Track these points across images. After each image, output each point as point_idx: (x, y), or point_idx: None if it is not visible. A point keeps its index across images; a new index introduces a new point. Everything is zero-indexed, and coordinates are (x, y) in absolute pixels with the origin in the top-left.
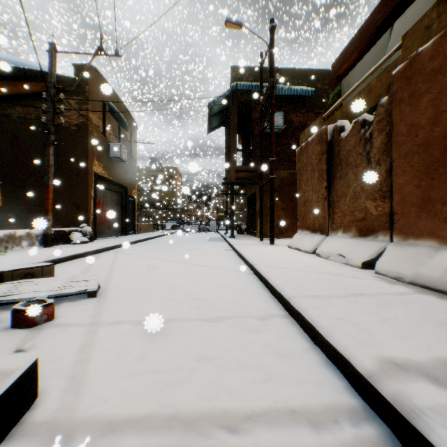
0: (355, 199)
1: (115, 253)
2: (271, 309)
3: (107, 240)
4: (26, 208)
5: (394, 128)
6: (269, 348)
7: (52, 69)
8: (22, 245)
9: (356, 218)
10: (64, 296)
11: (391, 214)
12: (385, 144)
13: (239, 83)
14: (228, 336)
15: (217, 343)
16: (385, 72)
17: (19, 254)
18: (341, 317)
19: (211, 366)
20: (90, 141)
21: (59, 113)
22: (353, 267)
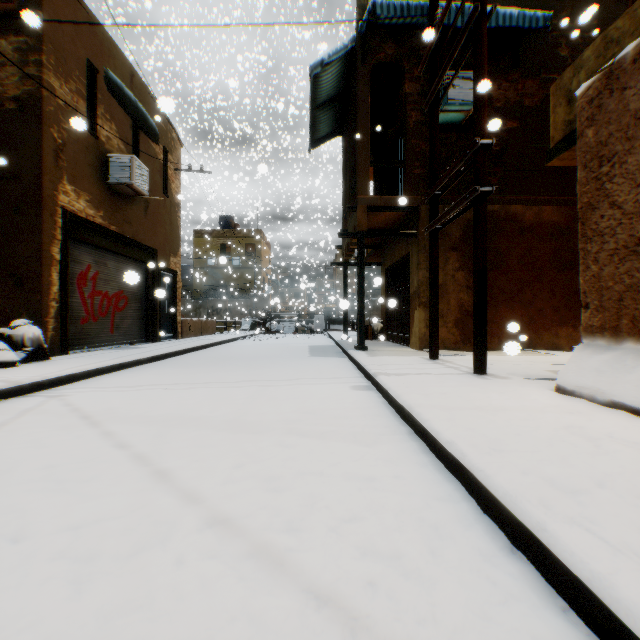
0: None
1: (35, 406)
2: None
3: (87, 356)
4: None
5: None
6: None
7: None
8: None
9: None
10: None
11: None
12: None
13: (380, 2)
14: None
15: None
16: None
17: None
18: None
19: None
20: (49, 136)
21: None
22: None
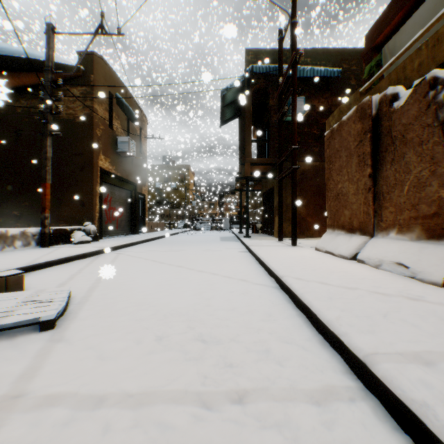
0: (419, 188)
1: (116, 255)
2: (327, 371)
3: (113, 239)
4: (30, 205)
5: None
6: None
7: (49, 52)
8: (14, 245)
9: (421, 213)
10: None
11: None
12: None
13: (255, 66)
14: None
15: None
16: None
17: (5, 256)
18: None
19: None
20: (95, 134)
21: (57, 100)
22: (426, 283)
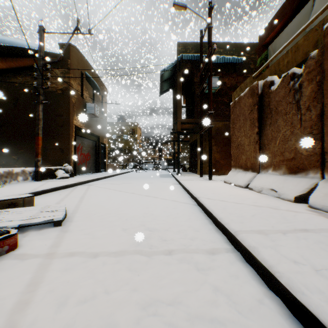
0: (284, 142)
1: (88, 186)
2: (216, 242)
3: (83, 176)
4: (24, 152)
5: (325, 76)
6: (220, 292)
7: (41, 46)
8: (17, 179)
9: (286, 158)
10: (32, 225)
11: (322, 154)
12: (316, 92)
13: (184, 54)
14: (176, 275)
15: (165, 284)
16: (312, 31)
17: (13, 187)
18: (298, 260)
19: (158, 319)
20: (71, 101)
21: (46, 79)
22: (285, 200)
